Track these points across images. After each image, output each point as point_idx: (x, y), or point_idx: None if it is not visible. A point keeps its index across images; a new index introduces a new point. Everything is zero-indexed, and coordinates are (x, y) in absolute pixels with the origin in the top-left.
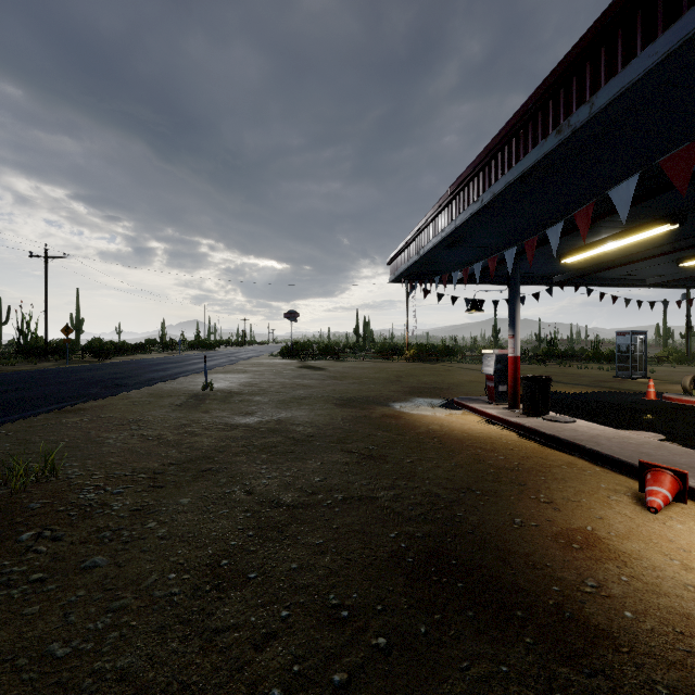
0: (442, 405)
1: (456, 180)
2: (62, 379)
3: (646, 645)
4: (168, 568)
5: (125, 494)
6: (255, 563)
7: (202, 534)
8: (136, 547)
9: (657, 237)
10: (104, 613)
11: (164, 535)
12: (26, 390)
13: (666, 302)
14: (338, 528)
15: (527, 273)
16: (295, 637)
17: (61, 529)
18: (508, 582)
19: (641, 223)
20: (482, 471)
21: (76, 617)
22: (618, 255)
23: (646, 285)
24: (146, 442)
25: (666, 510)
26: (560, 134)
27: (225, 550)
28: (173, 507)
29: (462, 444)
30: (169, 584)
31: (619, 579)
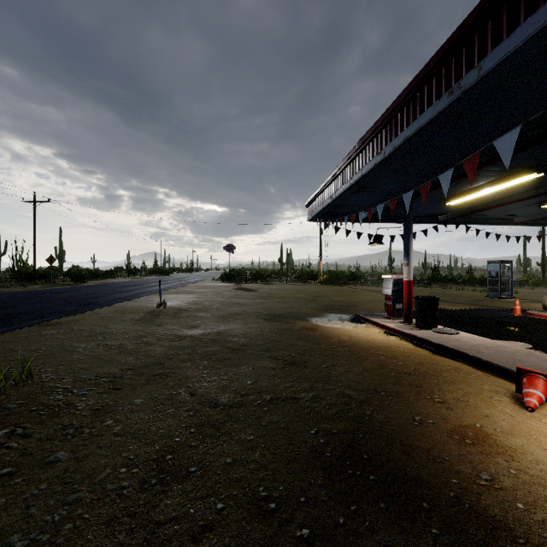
0: (350, 320)
1: (363, 137)
2: (45, 298)
3: (540, 536)
4: (120, 463)
5: (88, 396)
6: (195, 457)
7: (151, 432)
8: (94, 443)
9: (524, 184)
10: (62, 505)
11: (119, 432)
12: (16, 307)
13: (529, 237)
14: (266, 425)
15: (418, 213)
16: (229, 529)
17: (32, 427)
18: (413, 475)
19: (512, 172)
20: (385, 375)
21: (36, 509)
22: (492, 199)
23: (513, 223)
24: (109, 350)
25: (540, 409)
26: (452, 95)
27: (170, 445)
28: (128, 407)
29: (367, 352)
30: (120, 478)
31: (508, 472)
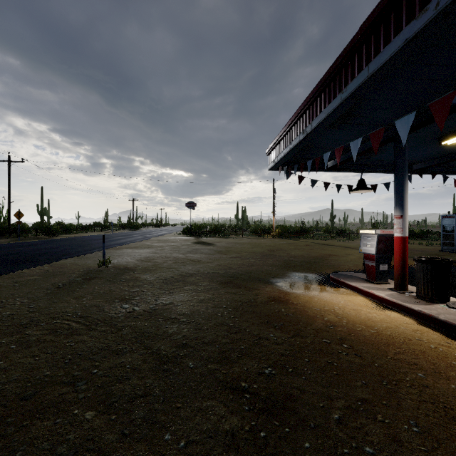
0: (319, 281)
1: (375, 8)
2: None
3: None
4: None
5: None
6: None
7: None
8: None
9: None
10: None
11: None
12: None
13: None
14: None
15: (392, 160)
16: None
17: None
18: None
19: None
20: None
21: None
22: None
23: None
24: None
25: None
26: None
27: None
28: None
29: (385, 357)
30: None
31: None
